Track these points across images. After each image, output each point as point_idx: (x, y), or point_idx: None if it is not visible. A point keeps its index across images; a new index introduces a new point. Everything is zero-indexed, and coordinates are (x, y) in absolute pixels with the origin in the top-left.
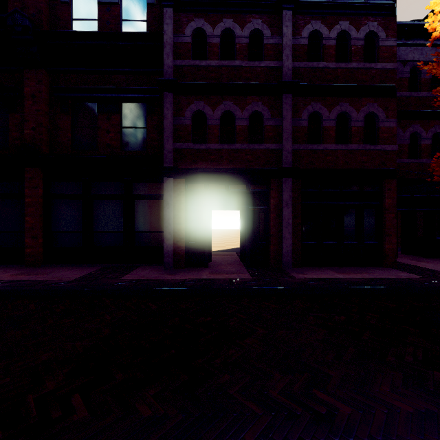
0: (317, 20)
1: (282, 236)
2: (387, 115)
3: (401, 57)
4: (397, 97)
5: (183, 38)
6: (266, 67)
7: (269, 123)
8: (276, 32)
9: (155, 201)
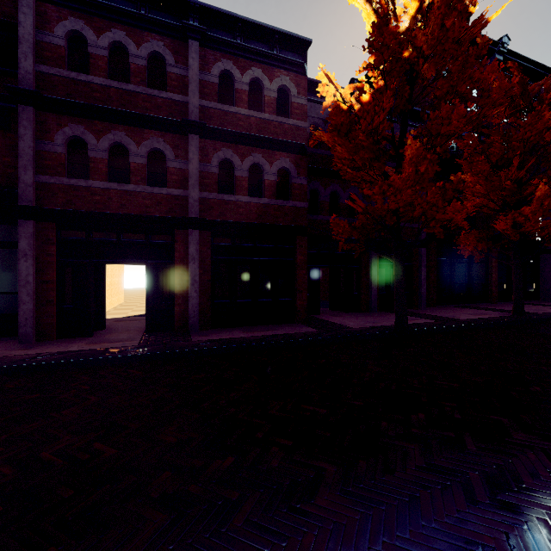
0: (229, 60)
1: (188, 295)
2: (299, 172)
3: (322, 115)
4: (319, 154)
5: (51, 38)
6: (169, 98)
7: (173, 164)
8: (182, 62)
9: (10, 251)
